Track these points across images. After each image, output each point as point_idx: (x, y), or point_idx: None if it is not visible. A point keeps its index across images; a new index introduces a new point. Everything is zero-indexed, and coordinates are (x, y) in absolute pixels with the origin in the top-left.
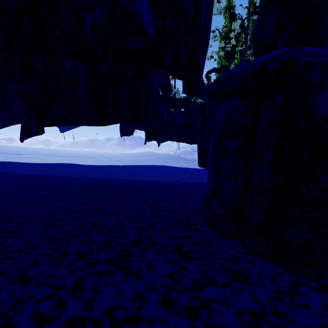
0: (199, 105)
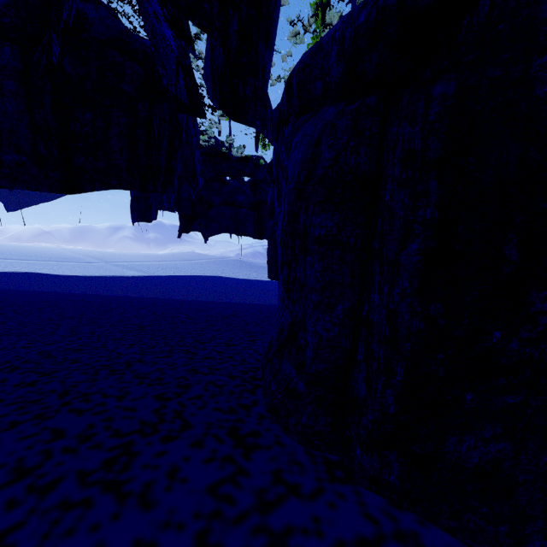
0: (268, 163)
